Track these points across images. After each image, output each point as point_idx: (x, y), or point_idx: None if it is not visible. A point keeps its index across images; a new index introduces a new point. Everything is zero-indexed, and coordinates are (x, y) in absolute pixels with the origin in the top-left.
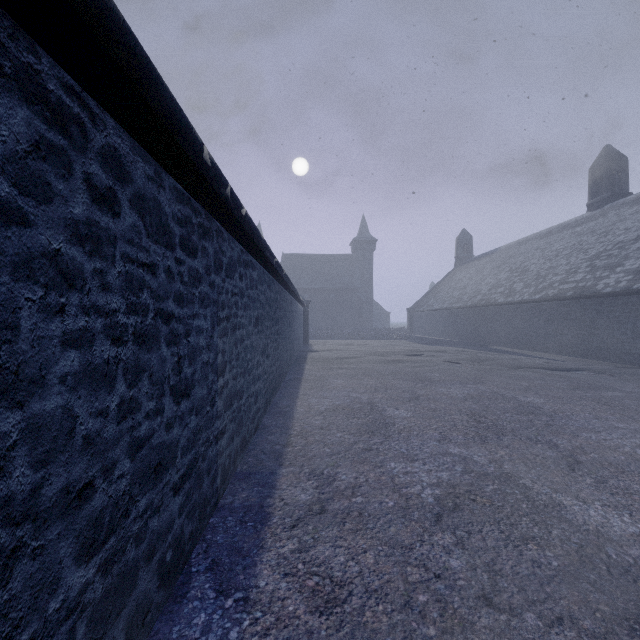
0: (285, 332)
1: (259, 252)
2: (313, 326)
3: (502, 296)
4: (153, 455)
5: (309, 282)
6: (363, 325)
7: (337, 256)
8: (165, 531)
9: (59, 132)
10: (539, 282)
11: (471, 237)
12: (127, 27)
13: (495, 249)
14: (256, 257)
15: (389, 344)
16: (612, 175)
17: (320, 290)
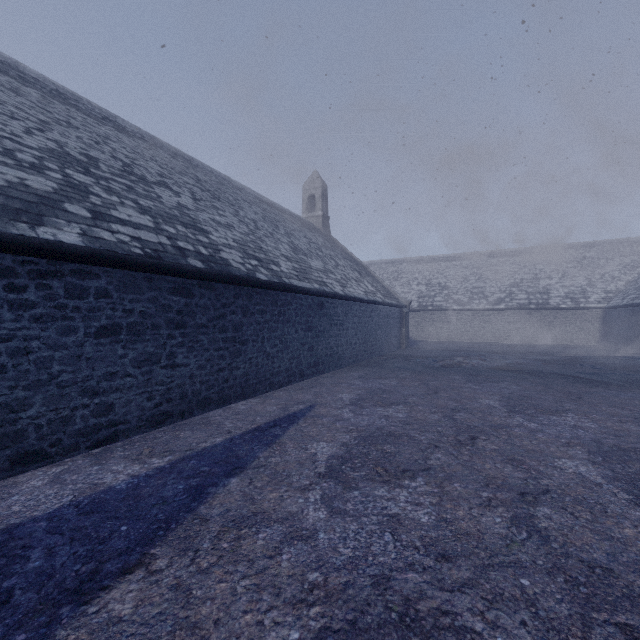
0: None
1: None
2: None
3: None
4: None
5: None
6: None
7: None
8: None
9: None
10: None
11: None
12: None
13: None
14: None
15: None
16: None
17: None
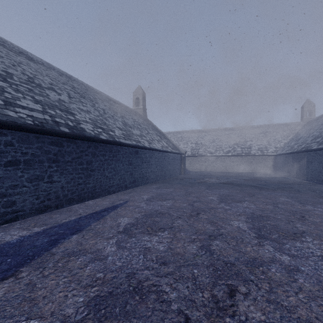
0: None
1: None
2: None
3: None
4: (320, 171)
5: None
6: None
7: None
8: (321, 177)
9: (316, 154)
10: None
11: None
12: (313, 149)
13: None
14: None
15: None
16: None
17: None
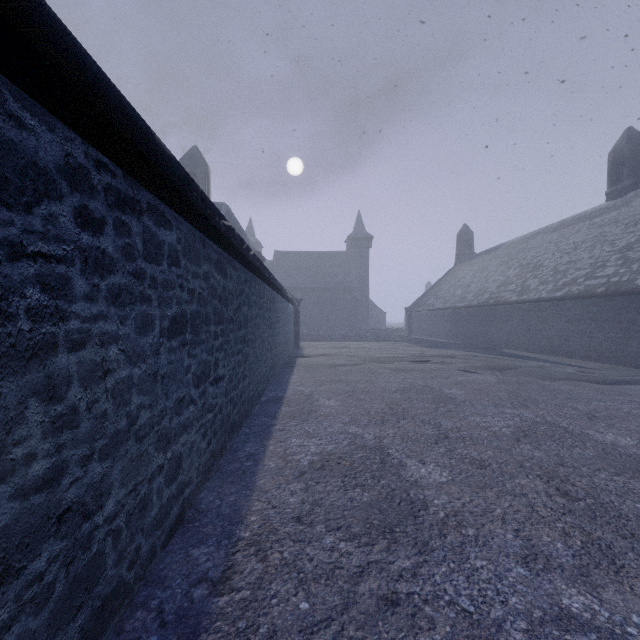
0: (261, 337)
1: (167, 187)
2: (306, 326)
3: (514, 294)
4: None
5: (302, 280)
6: (359, 325)
7: (332, 253)
8: None
9: None
10: (558, 278)
11: (472, 233)
12: None
13: (499, 245)
14: (171, 203)
15: (389, 347)
16: (636, 160)
17: (314, 289)
